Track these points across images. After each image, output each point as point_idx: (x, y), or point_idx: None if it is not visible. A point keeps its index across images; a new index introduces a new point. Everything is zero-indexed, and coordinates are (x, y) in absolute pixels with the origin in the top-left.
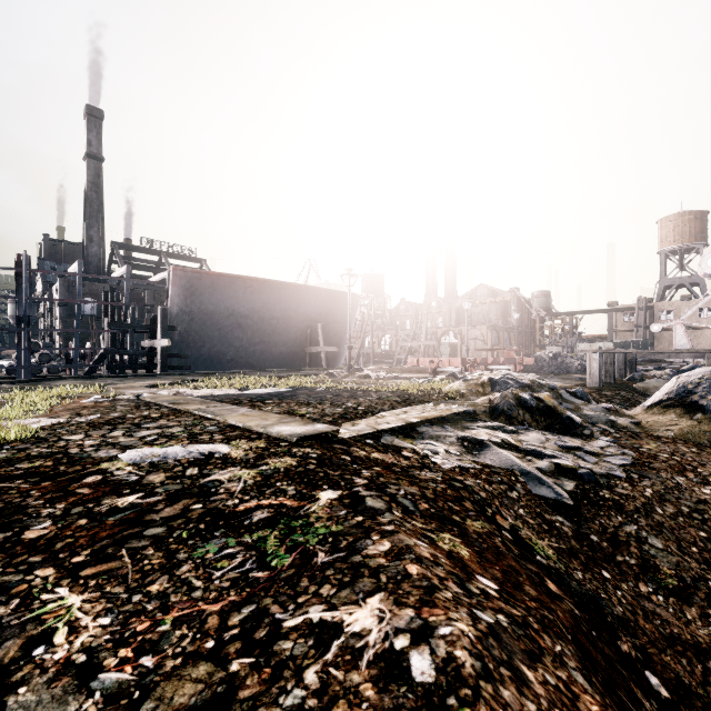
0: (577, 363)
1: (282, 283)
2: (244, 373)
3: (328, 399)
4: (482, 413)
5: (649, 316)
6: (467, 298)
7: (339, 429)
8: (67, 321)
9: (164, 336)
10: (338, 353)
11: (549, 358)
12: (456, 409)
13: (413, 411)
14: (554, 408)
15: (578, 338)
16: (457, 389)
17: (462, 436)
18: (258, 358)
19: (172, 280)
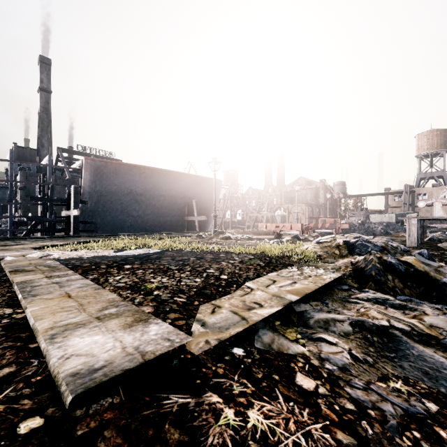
0: (380, 228)
1: (167, 171)
2: (137, 235)
3: (190, 263)
4: (347, 278)
5: (411, 197)
6: (297, 182)
7: (191, 323)
8: (25, 200)
9: (76, 207)
10: (207, 221)
11: (358, 224)
12: (326, 275)
13: (282, 280)
14: (426, 273)
15: (365, 211)
16: (313, 251)
17: (356, 320)
18: (150, 224)
19: (84, 167)
